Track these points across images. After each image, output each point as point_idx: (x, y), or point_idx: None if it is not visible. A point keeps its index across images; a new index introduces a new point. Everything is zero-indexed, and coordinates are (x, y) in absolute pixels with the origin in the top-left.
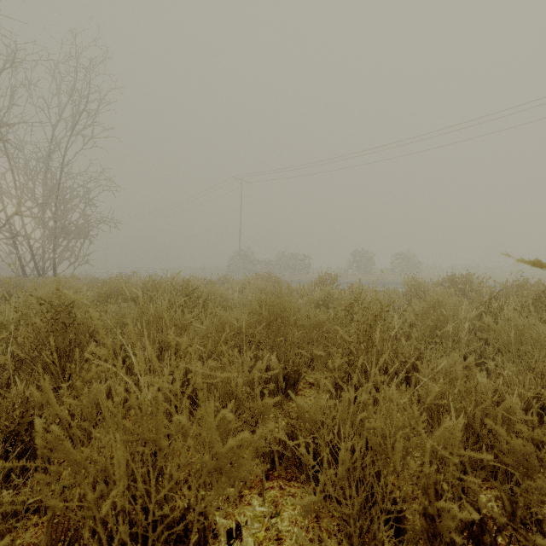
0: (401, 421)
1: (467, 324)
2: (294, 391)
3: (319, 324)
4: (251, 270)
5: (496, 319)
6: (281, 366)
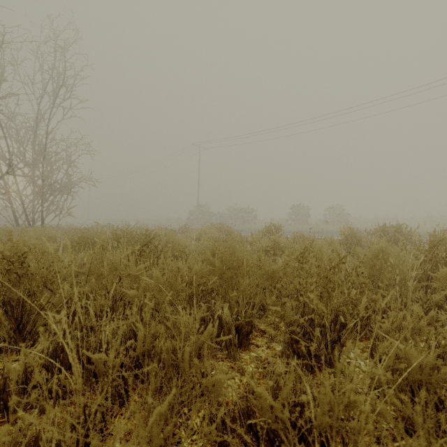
0: (419, 446)
1: (414, 273)
2: (247, 341)
3: (271, 274)
4: (207, 221)
5: (436, 267)
6: (234, 316)
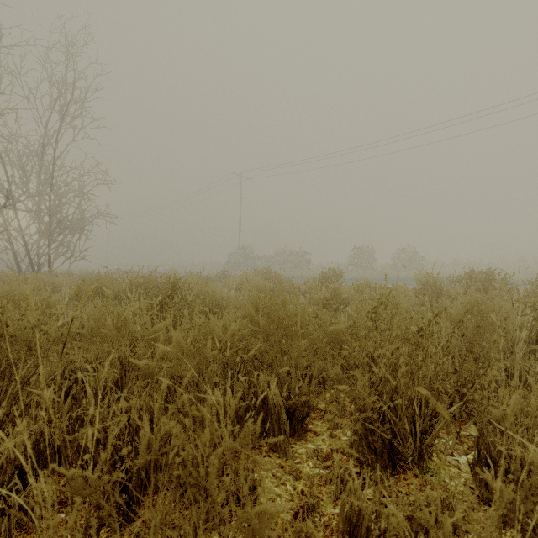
0: None
1: (523, 334)
2: (302, 428)
3: (335, 337)
4: (250, 265)
5: None
6: (284, 394)
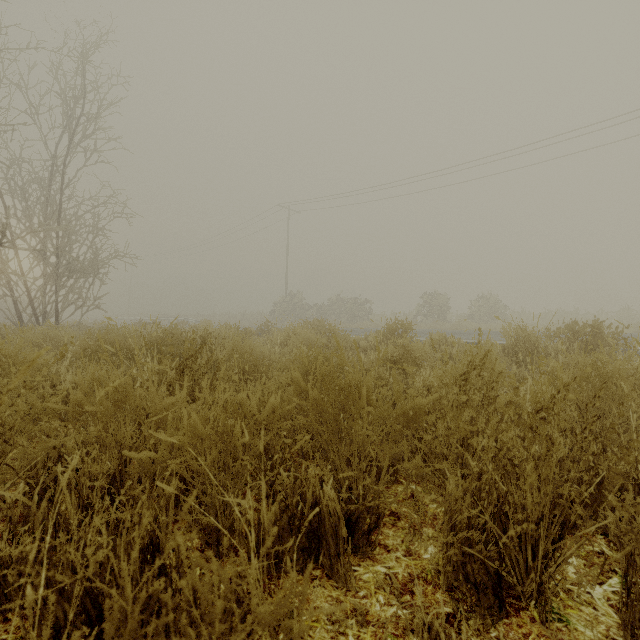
0: None
1: None
2: (368, 543)
3: (413, 415)
4: (299, 316)
5: None
6: (344, 495)
